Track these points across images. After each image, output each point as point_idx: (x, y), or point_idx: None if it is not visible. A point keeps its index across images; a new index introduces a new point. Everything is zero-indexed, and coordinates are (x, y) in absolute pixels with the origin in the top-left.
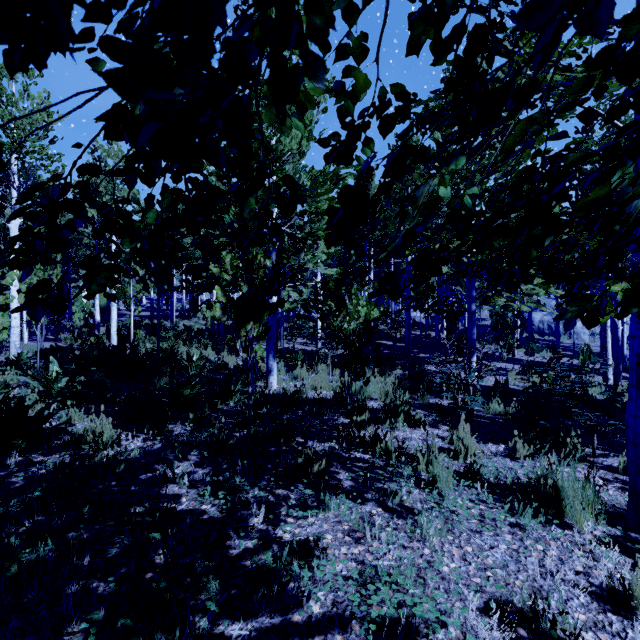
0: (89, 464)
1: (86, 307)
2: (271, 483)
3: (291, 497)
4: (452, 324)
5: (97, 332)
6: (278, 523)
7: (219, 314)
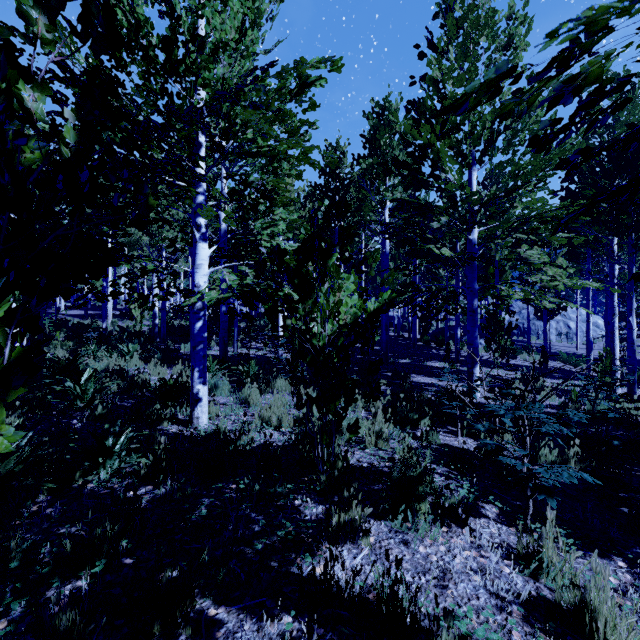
0: None
1: None
2: None
3: None
4: (427, 324)
5: None
6: None
7: None
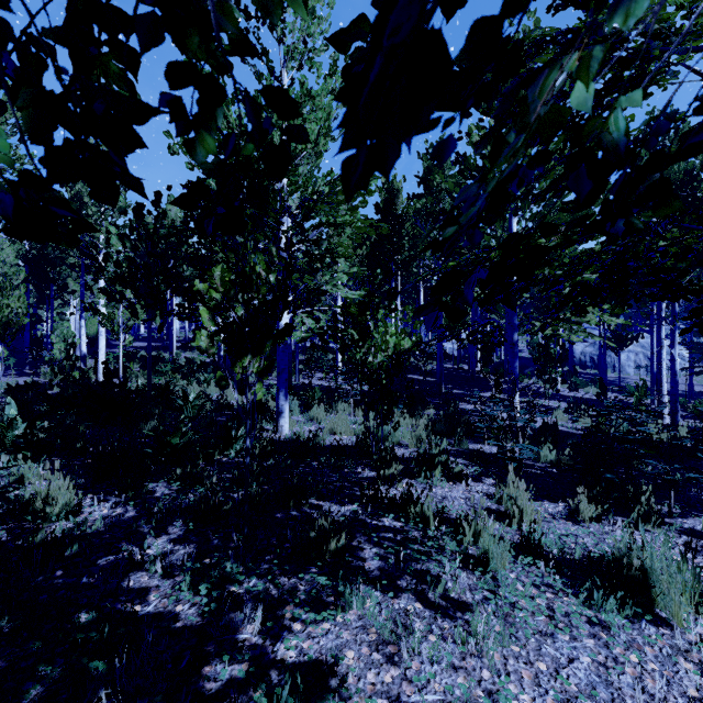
0: (28, 546)
1: (68, 337)
2: (273, 568)
3: (300, 588)
4: (487, 356)
5: (83, 365)
6: (280, 632)
7: (205, 344)
